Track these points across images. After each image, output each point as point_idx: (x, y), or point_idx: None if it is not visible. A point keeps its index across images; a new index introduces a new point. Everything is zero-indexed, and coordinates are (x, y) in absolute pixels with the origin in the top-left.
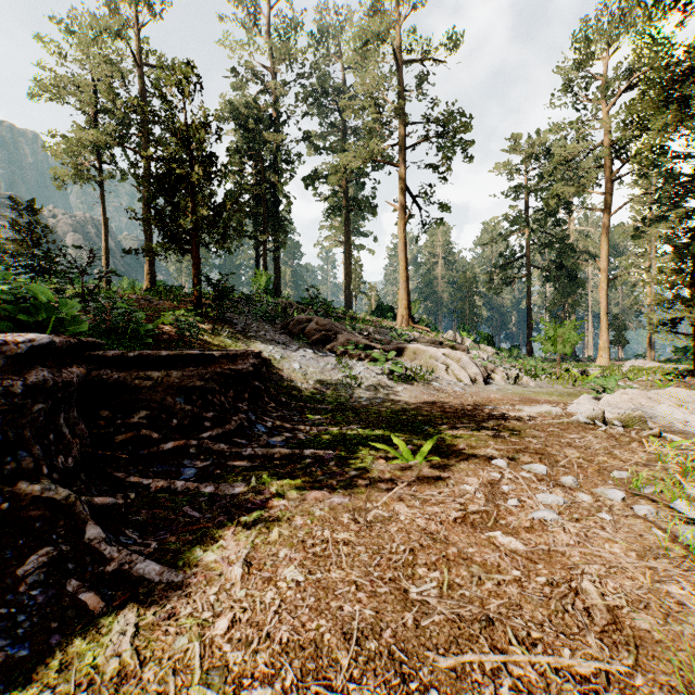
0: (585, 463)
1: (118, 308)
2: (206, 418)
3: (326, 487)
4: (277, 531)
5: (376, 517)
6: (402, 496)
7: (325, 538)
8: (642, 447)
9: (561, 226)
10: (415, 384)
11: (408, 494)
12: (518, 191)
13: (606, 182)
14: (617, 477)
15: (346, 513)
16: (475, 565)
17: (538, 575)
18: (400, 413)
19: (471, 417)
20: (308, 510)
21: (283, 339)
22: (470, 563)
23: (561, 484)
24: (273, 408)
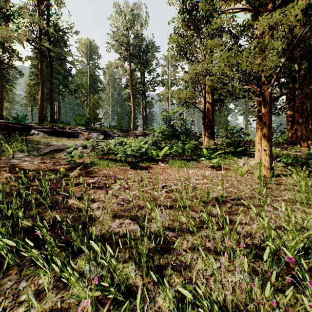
0: None
1: None
2: None
3: None
4: None
5: None
6: None
7: None
8: None
9: None
10: None
11: None
12: None
13: None
14: None
15: None
16: None
17: None
18: None
19: None
20: None
21: None
22: None
23: None
24: None
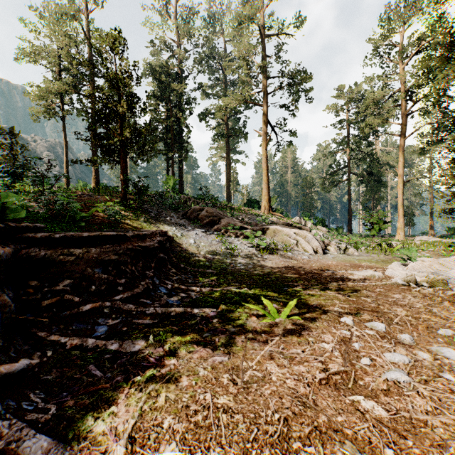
0: (414, 320)
1: (60, 200)
2: (119, 284)
3: (210, 343)
4: (164, 396)
5: (251, 377)
6: (272, 354)
7: (206, 403)
8: (454, 307)
9: (371, 146)
10: (275, 254)
11: (277, 352)
12: (342, 123)
13: (402, 116)
14: (443, 334)
15: (226, 372)
16: (347, 440)
17: (411, 454)
18: (265, 276)
19: (318, 279)
20: (194, 370)
21: (183, 222)
22: (342, 436)
23: (401, 342)
24: (173, 273)
